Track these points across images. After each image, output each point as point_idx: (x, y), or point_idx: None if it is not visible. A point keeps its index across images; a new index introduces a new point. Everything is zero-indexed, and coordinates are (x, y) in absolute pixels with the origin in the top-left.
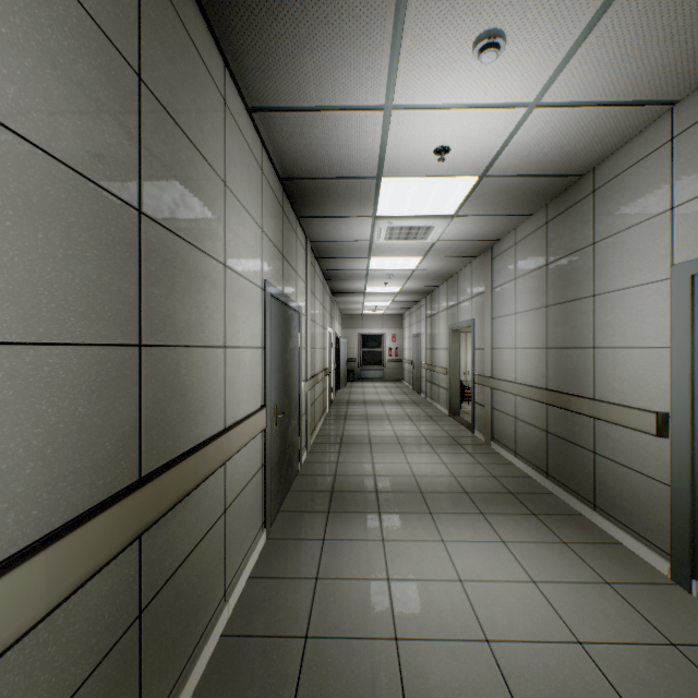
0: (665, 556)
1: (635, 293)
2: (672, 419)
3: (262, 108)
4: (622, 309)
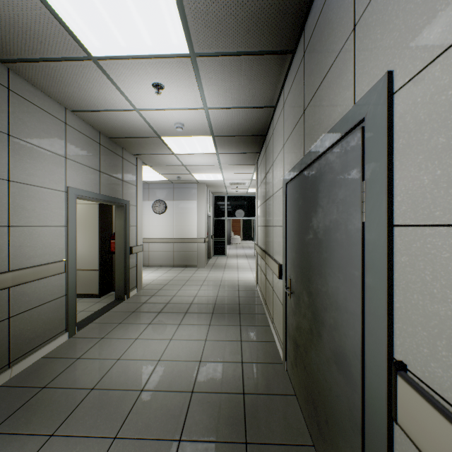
0: (64, 333)
1: (47, 193)
2: (70, 260)
3: (269, 106)
4: (38, 200)
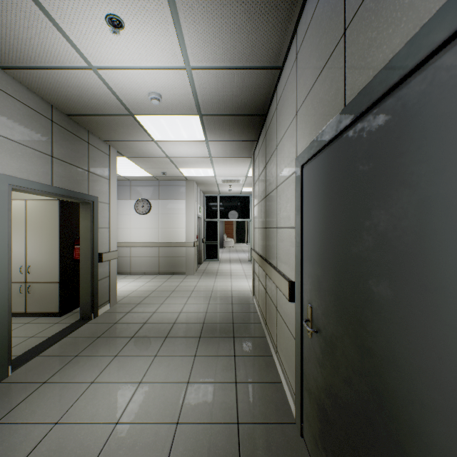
0: None
1: None
2: None
3: (273, 66)
4: None
